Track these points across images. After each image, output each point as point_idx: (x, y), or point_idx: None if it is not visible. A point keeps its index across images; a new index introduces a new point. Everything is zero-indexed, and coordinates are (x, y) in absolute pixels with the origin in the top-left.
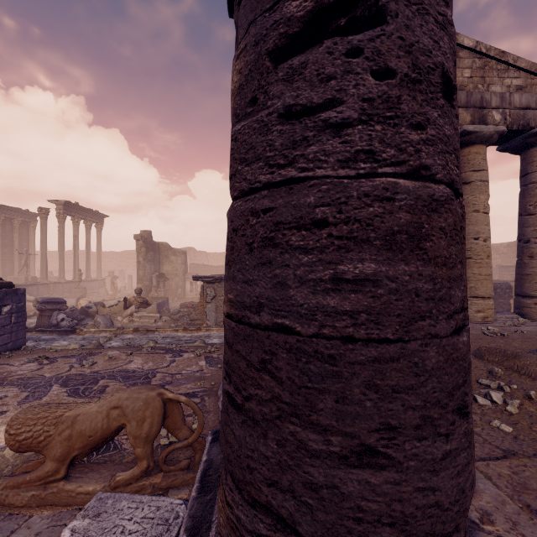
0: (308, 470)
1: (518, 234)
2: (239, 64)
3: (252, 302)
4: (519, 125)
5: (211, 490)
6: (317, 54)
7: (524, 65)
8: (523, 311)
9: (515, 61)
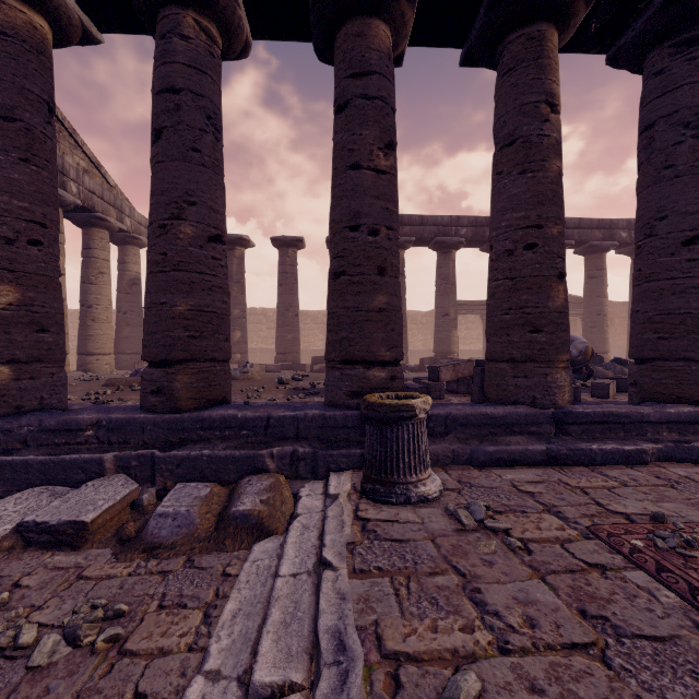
0: (220, 345)
1: (83, 299)
2: (193, 229)
3: (205, 305)
4: (89, 205)
5: (76, 452)
6: (219, 247)
7: (89, 152)
8: (88, 367)
9: (83, 145)
